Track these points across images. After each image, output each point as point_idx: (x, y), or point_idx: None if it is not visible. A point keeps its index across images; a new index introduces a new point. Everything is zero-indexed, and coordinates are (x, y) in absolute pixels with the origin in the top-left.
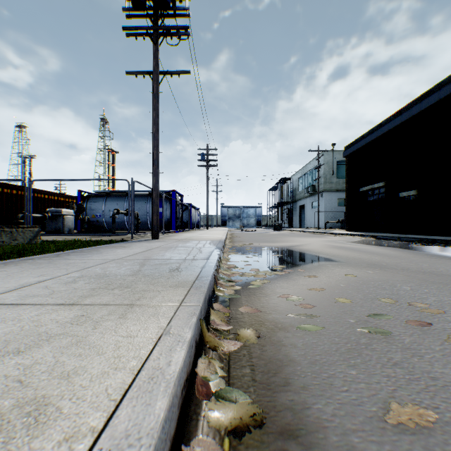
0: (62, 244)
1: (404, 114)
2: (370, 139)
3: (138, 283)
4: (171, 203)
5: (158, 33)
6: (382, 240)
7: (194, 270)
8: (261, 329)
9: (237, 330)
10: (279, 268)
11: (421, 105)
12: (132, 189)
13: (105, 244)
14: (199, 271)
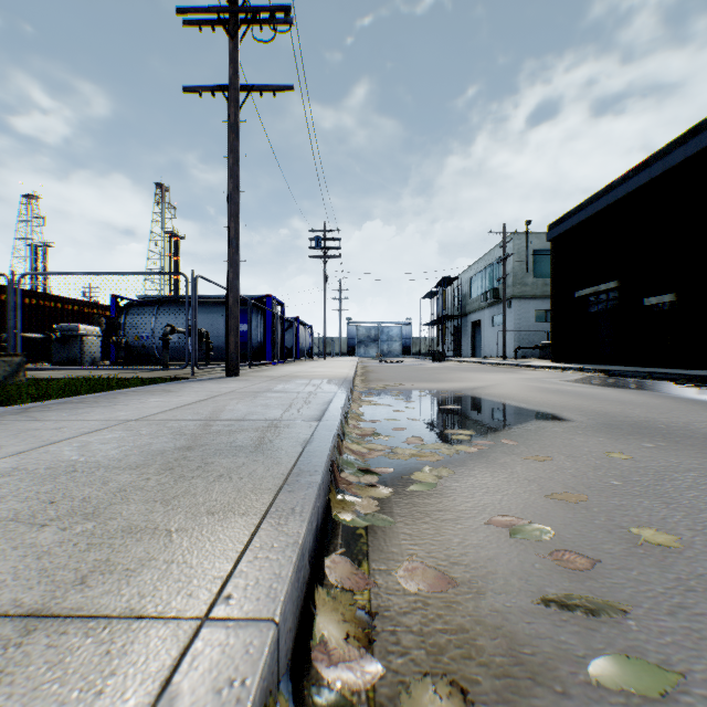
0: (57, 387)
1: (656, 165)
2: (594, 210)
3: (131, 498)
4: (265, 316)
5: (237, 19)
6: (620, 378)
7: (286, 452)
8: (475, 674)
9: (399, 693)
10: (463, 437)
11: (686, 148)
12: (193, 289)
13: (140, 385)
14: (297, 454)
